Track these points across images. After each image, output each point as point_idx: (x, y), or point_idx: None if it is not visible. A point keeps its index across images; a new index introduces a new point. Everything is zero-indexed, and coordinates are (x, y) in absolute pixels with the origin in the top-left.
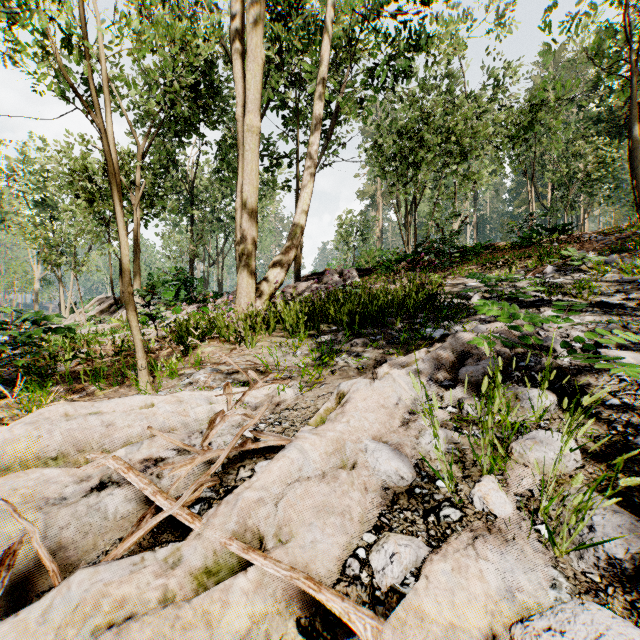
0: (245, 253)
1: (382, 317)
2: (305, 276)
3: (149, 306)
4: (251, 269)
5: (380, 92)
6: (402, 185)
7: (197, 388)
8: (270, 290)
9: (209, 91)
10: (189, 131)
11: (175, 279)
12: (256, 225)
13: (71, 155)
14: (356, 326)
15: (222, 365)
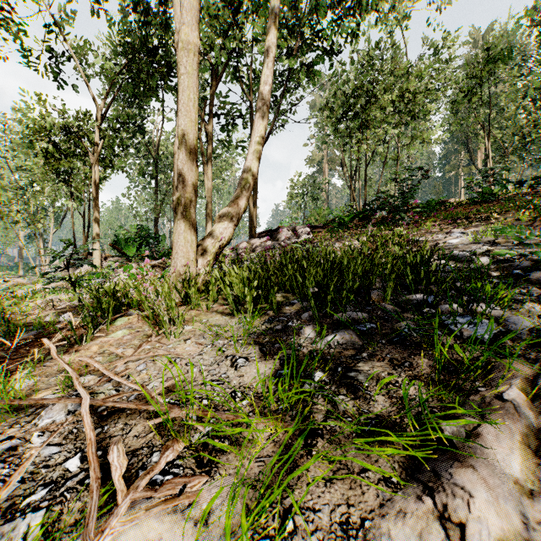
0: (182, 203)
1: (367, 291)
2: (259, 233)
3: (68, 268)
4: (190, 223)
5: (331, 55)
6: (355, 143)
7: (4, 478)
8: (215, 249)
9: (168, 56)
10: (148, 94)
11: (136, 236)
12: (196, 169)
13: (33, 116)
14: (329, 304)
15: (109, 383)
